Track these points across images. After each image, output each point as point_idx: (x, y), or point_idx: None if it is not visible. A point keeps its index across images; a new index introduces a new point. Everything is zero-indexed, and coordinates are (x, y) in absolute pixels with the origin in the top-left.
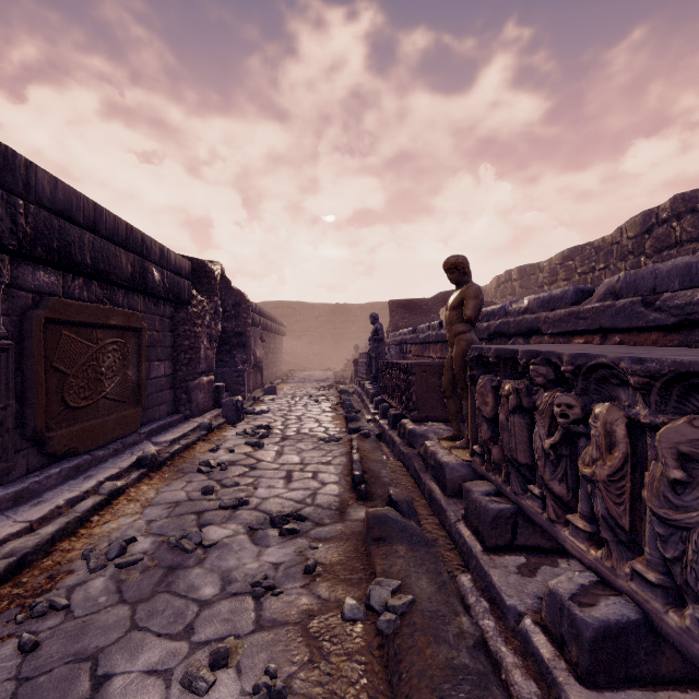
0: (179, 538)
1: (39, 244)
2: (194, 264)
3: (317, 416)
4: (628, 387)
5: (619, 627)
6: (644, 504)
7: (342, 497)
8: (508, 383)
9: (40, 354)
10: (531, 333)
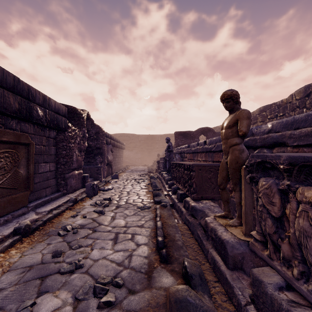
0: None
1: None
2: (69, 109)
3: (137, 191)
4: None
5: None
6: None
7: (150, 259)
8: (307, 190)
9: None
10: (274, 145)
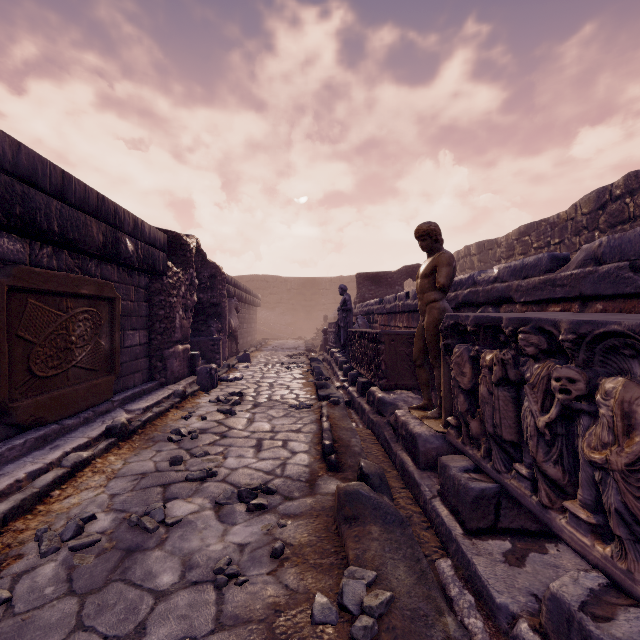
0: (142, 515)
1: None
2: (170, 237)
3: (288, 383)
4: None
5: None
6: None
7: (312, 467)
8: (489, 353)
9: (3, 322)
10: (501, 302)
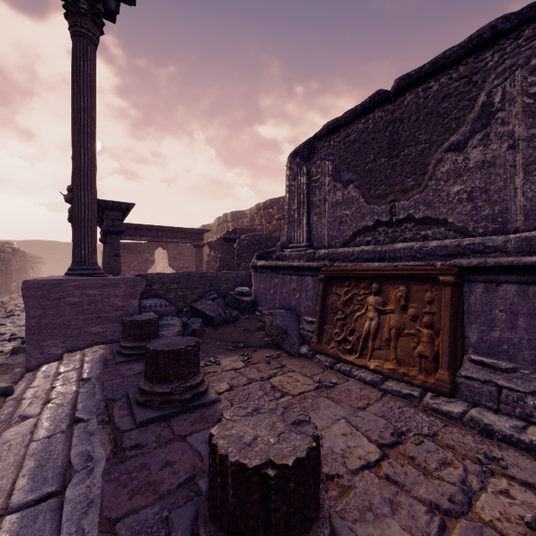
0: None
1: None
2: (12, 249)
3: None
4: None
5: None
6: None
7: None
8: None
9: None
10: None
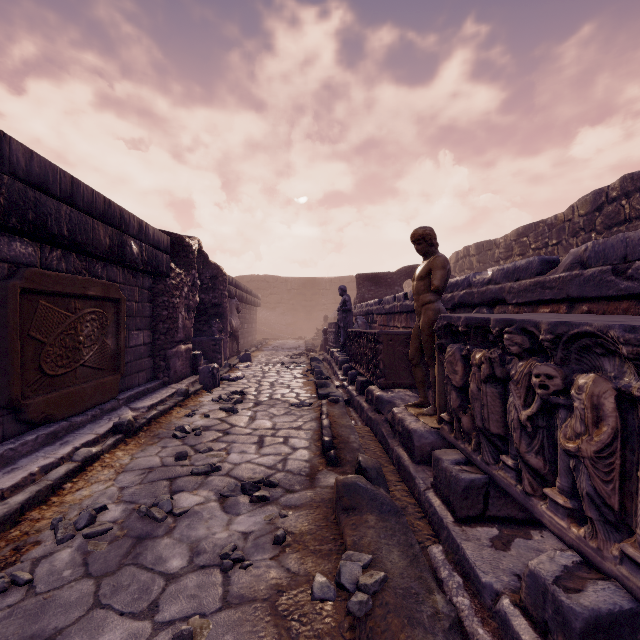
0: (150, 506)
1: (14, 214)
2: (173, 239)
3: (289, 382)
4: (614, 357)
5: (611, 617)
6: (636, 482)
7: (312, 462)
8: (479, 352)
9: (16, 323)
10: (495, 303)
